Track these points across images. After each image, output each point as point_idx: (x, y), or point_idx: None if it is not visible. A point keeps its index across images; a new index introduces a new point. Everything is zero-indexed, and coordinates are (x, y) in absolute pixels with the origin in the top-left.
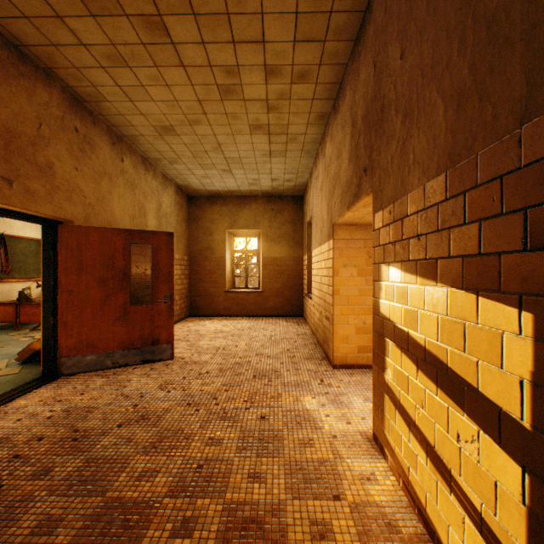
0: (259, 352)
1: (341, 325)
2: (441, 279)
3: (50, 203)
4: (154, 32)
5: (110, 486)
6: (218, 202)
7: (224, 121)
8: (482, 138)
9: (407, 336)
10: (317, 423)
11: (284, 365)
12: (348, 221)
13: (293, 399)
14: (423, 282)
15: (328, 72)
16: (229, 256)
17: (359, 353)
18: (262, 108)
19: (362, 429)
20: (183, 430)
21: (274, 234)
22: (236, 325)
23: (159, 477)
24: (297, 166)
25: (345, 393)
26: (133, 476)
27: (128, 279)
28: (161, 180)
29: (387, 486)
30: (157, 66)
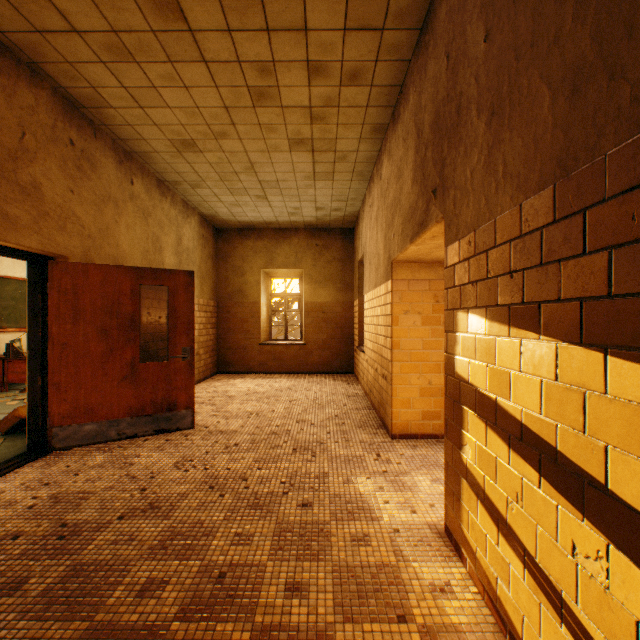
0: (301, 418)
1: (401, 386)
2: (546, 330)
3: (37, 233)
4: (166, 15)
5: (102, 605)
6: (251, 236)
7: (258, 135)
8: (613, 131)
9: (494, 405)
10: (374, 513)
11: (331, 434)
12: (410, 257)
13: (343, 480)
14: (519, 334)
15: (386, 71)
16: (264, 301)
17: (424, 420)
18: (304, 117)
19: (431, 520)
20: (202, 523)
21: (318, 274)
22: (273, 385)
23: (167, 590)
24: (346, 191)
25: (408, 471)
26: (133, 589)
27: (138, 329)
28: (182, 208)
29: (467, 601)
30: (172, 61)
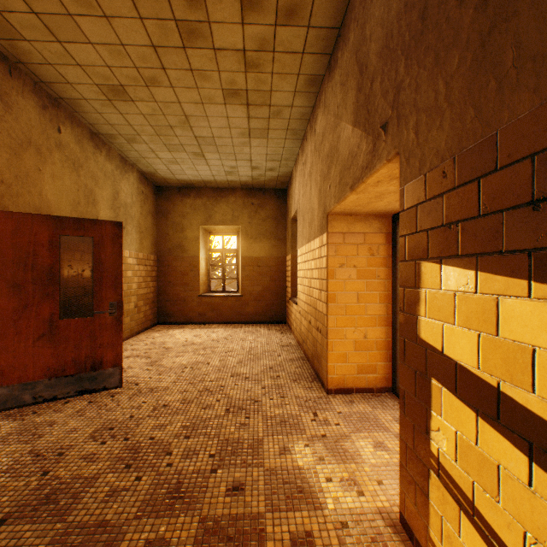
0: (236, 371)
1: (337, 340)
2: None
3: None
4: None
5: None
6: (190, 194)
7: (190, 83)
8: None
9: (496, 391)
10: (315, 497)
11: (266, 390)
12: (347, 209)
13: (279, 450)
14: None
15: (325, 8)
16: (203, 255)
17: (360, 373)
18: (238, 63)
19: (382, 505)
20: (106, 526)
21: (254, 231)
22: (211, 335)
23: None
24: (280, 150)
25: (348, 434)
26: None
27: (57, 283)
28: (119, 163)
29: None
30: None
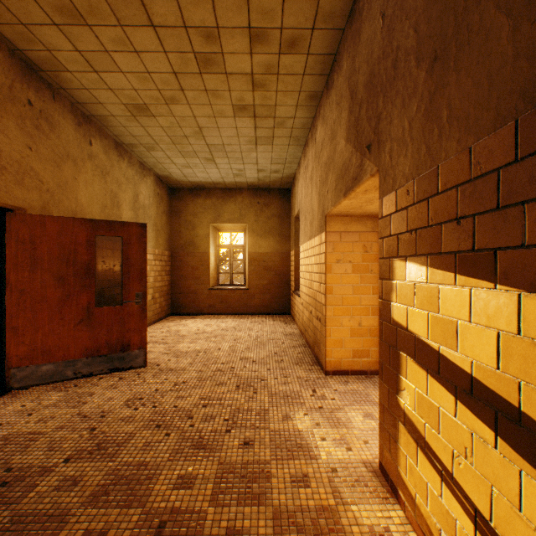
0: (244, 356)
1: (334, 327)
2: (505, 279)
3: None
4: None
5: None
6: (201, 195)
7: (205, 100)
8: None
9: (437, 354)
10: (312, 450)
11: (271, 371)
12: (342, 211)
13: (282, 417)
14: (468, 283)
15: (322, 40)
16: (213, 251)
17: (355, 357)
18: (246, 84)
19: (366, 458)
20: (146, 465)
21: (260, 228)
22: (220, 325)
23: None
24: (284, 155)
25: (341, 407)
26: None
27: (93, 276)
28: (138, 169)
29: None
30: (122, 25)
